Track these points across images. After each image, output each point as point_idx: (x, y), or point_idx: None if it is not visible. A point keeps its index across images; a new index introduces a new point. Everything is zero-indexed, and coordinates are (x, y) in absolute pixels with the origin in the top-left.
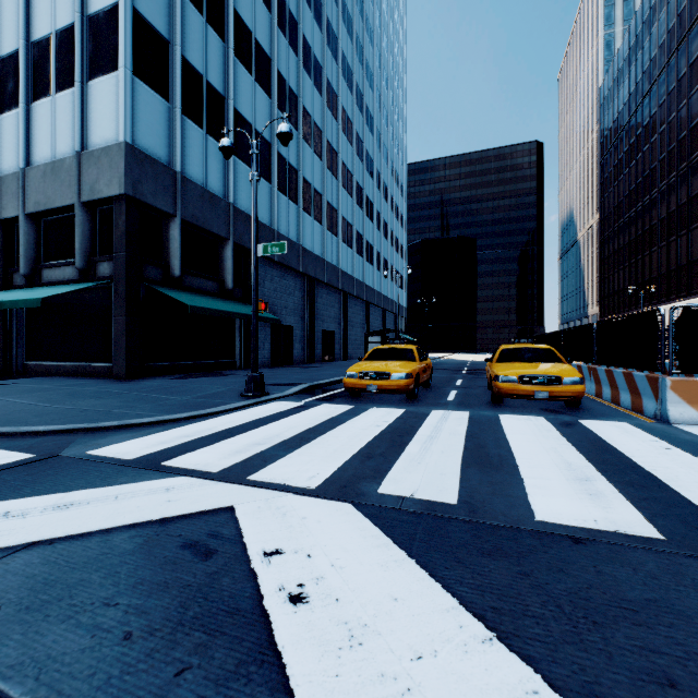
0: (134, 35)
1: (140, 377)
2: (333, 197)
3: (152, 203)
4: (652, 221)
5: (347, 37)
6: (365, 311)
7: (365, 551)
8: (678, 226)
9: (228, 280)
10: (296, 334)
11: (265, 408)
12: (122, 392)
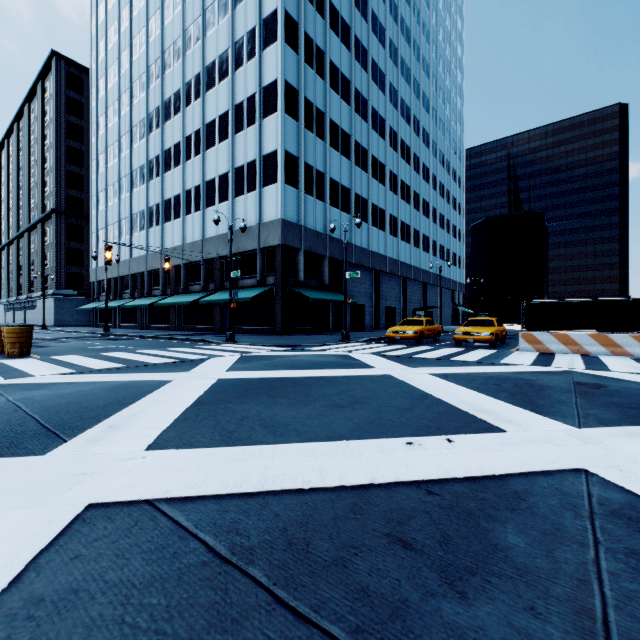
0: (284, 163)
1: (286, 334)
2: (394, 210)
3: (291, 245)
4: None
5: (405, 85)
6: (422, 290)
7: (372, 356)
8: None
9: (326, 280)
10: (366, 310)
11: (350, 344)
12: (289, 338)
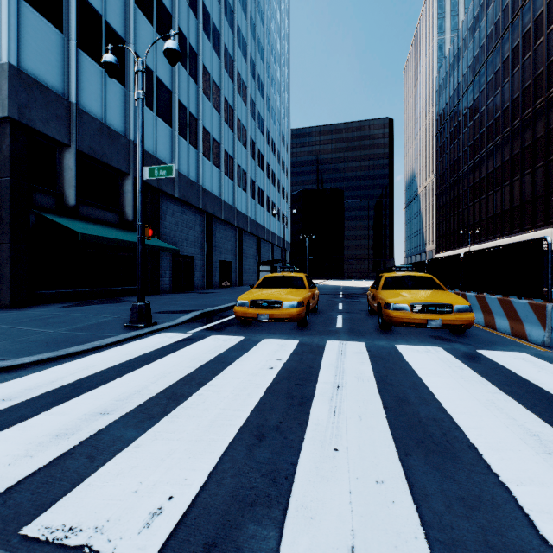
0: None
1: (27, 306)
2: (229, 147)
3: (42, 130)
4: (475, 180)
5: (242, 13)
6: (257, 245)
7: None
8: (495, 183)
9: (128, 212)
10: (196, 263)
11: (144, 343)
12: None
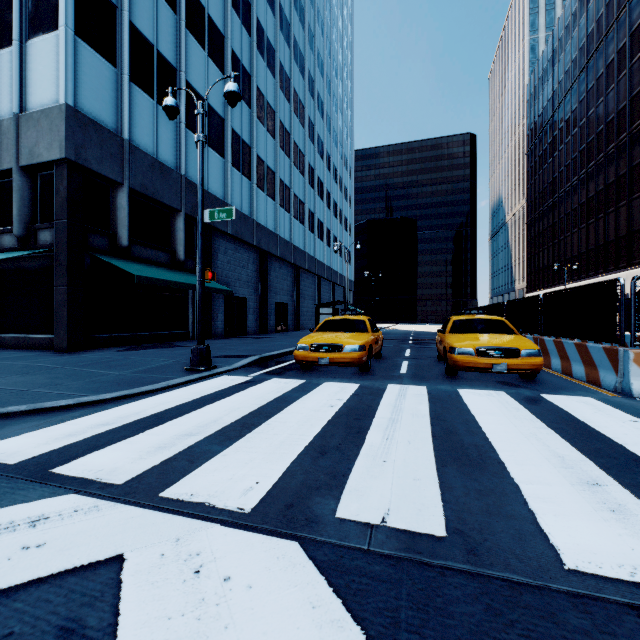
0: None
1: (83, 349)
2: (285, 176)
3: (97, 169)
4: (573, 206)
5: (299, 25)
6: (316, 284)
7: None
8: (597, 210)
9: (180, 252)
10: (249, 305)
11: (209, 384)
12: (55, 366)
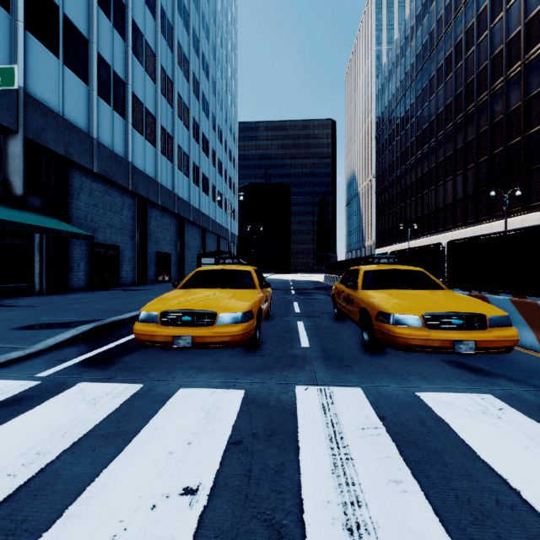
0: None
1: None
2: (168, 124)
3: None
4: (412, 179)
5: None
6: (202, 236)
7: None
8: (429, 183)
9: (16, 184)
10: (124, 254)
11: None
12: None
